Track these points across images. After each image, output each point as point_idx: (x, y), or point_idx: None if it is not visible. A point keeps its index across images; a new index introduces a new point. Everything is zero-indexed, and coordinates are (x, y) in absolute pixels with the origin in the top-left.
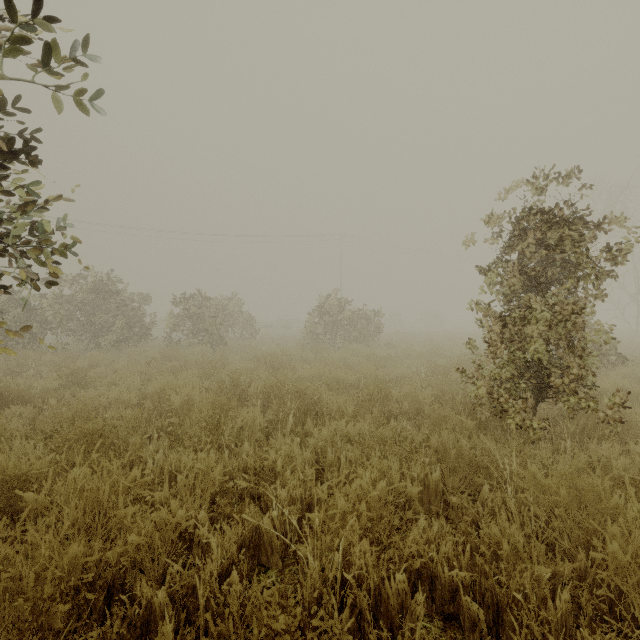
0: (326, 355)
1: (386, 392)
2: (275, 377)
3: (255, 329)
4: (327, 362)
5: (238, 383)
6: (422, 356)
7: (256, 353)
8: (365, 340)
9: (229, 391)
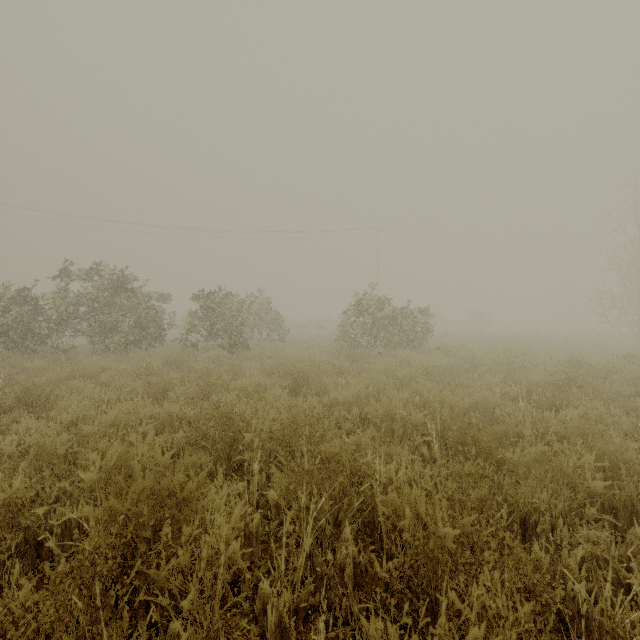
0: (366, 364)
1: (493, 455)
2: (289, 413)
3: (283, 330)
4: (371, 379)
5: (230, 421)
6: (496, 368)
7: (280, 360)
8: (412, 344)
9: (215, 434)
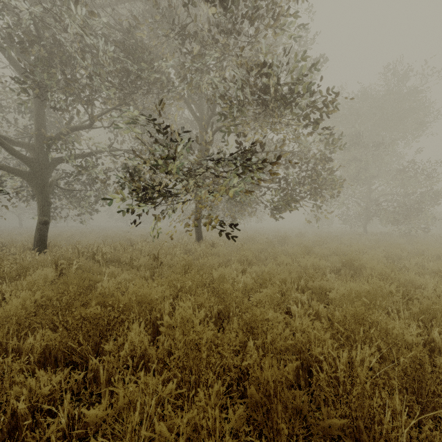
0: None
1: None
2: None
3: None
4: None
5: None
6: None
7: None
8: None
9: None
